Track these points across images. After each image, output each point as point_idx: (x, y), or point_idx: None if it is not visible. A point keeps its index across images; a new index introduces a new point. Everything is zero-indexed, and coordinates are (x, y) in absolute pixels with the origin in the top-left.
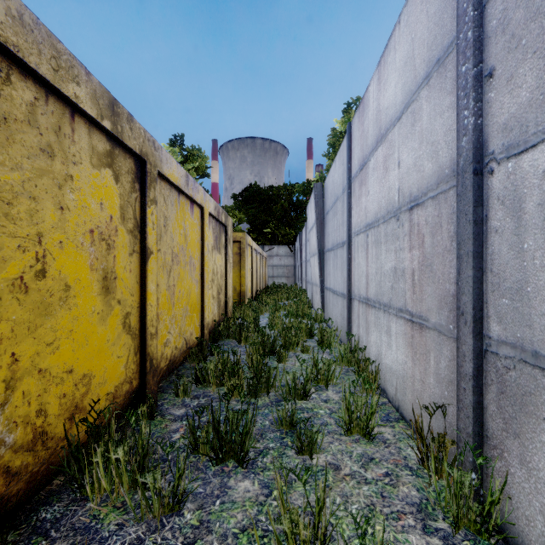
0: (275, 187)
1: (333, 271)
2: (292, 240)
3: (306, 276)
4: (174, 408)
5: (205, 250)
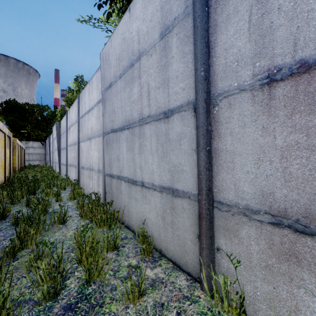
0: (30, 104)
1: (63, 157)
2: (43, 138)
3: (53, 159)
4: None
5: (6, 149)
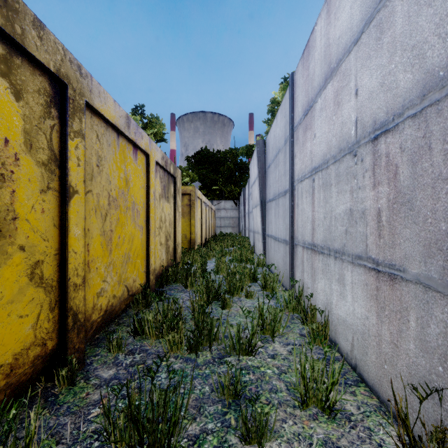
0: (222, 151)
1: (274, 219)
2: (237, 196)
3: (249, 225)
4: (103, 368)
5: (151, 197)
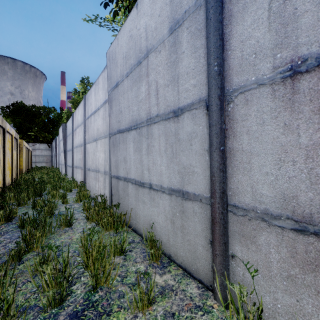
0: (37, 106)
1: (69, 159)
2: (50, 140)
3: (59, 161)
4: None
5: (13, 151)
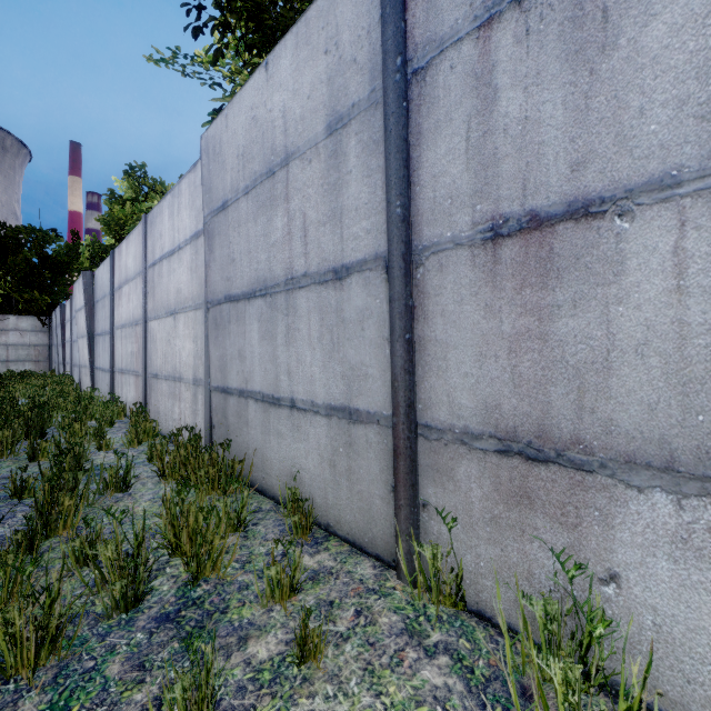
0: (11, 226)
1: (102, 353)
2: (46, 309)
3: (73, 359)
4: None
5: None
